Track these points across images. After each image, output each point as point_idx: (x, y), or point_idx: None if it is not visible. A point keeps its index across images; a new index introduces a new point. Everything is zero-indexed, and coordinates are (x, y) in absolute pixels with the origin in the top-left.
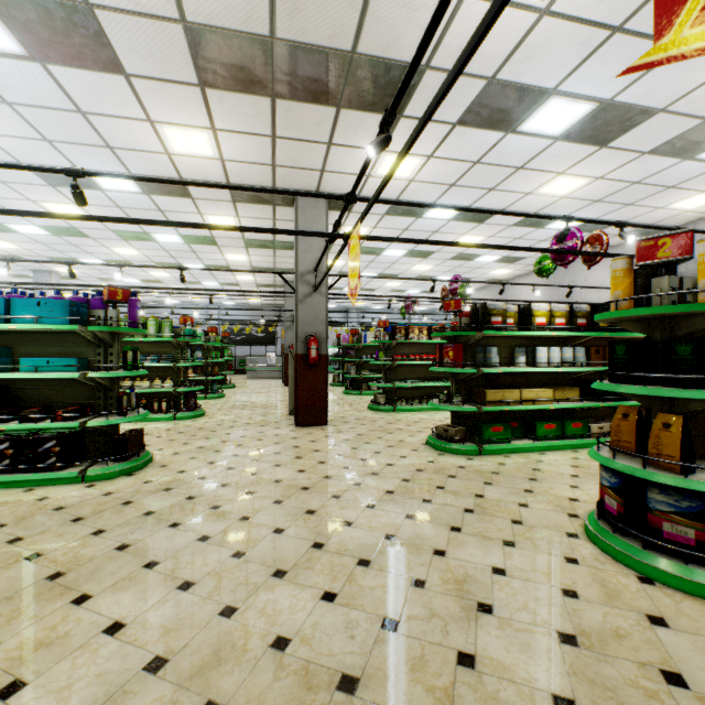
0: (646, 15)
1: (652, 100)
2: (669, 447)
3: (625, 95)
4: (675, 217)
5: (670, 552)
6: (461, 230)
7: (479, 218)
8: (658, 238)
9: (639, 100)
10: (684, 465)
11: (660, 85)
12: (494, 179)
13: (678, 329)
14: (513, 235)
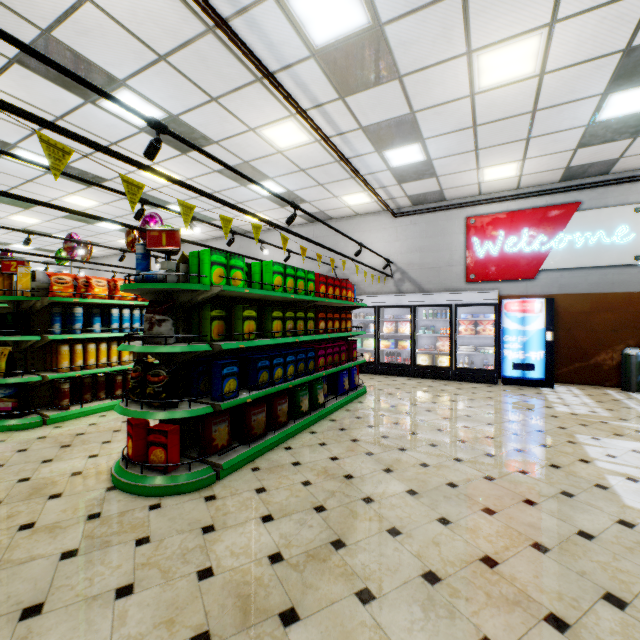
0: (50, 133)
1: (99, 173)
2: (4, 366)
3: (76, 165)
4: (183, 237)
5: (3, 417)
6: (8, 210)
7: (22, 205)
8: (12, 261)
9: (90, 171)
10: (5, 372)
11: (96, 168)
12: (10, 181)
13: (21, 308)
14: (71, 224)
